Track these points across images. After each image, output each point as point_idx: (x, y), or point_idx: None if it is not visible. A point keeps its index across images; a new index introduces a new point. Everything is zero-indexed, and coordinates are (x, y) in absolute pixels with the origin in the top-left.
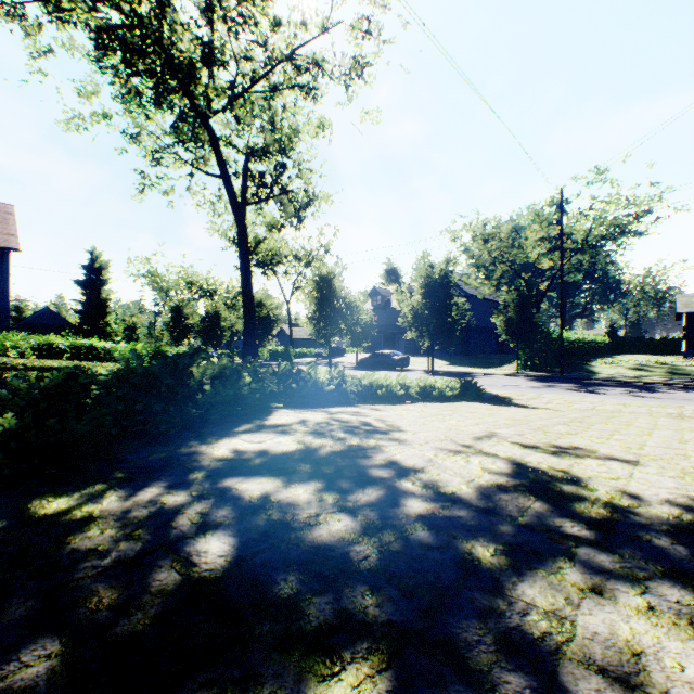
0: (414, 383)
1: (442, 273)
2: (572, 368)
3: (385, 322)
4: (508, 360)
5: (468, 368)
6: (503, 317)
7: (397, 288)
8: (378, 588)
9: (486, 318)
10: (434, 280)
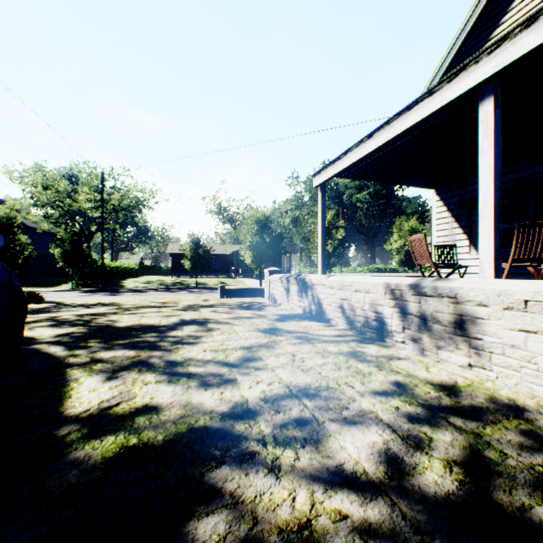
0: None
1: (9, 216)
2: (112, 284)
3: None
4: (66, 281)
5: (29, 288)
6: (62, 249)
7: None
8: None
9: (47, 247)
10: None
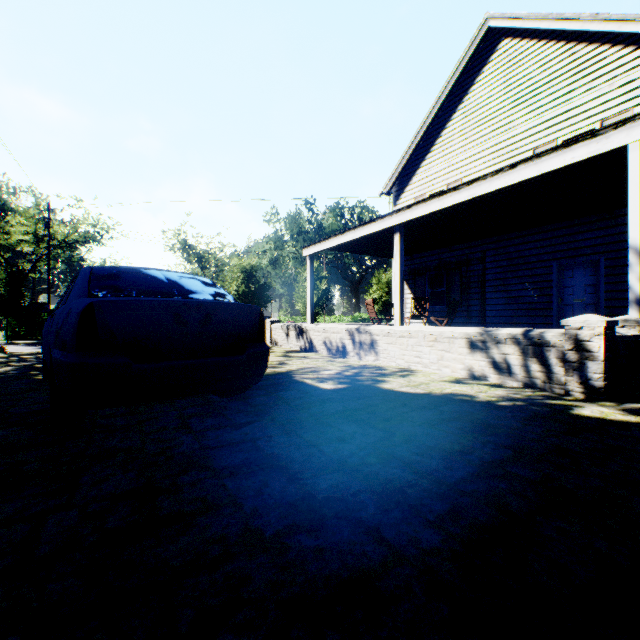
0: None
1: None
2: None
3: None
4: None
5: None
6: None
7: None
8: None
9: None
10: None
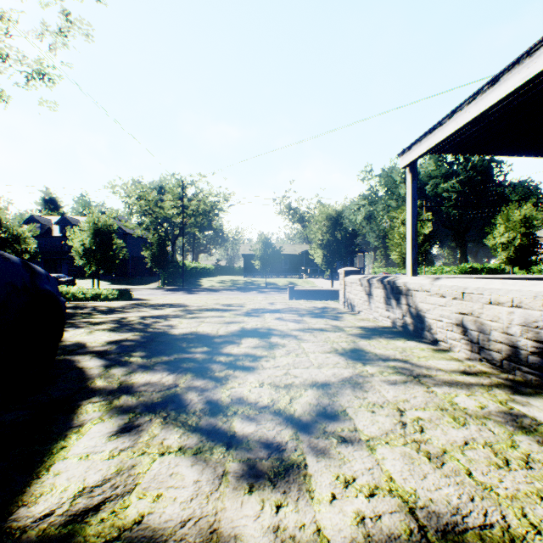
0: (90, 291)
1: (107, 224)
2: (191, 283)
3: (46, 248)
4: (155, 280)
5: (127, 286)
6: (150, 252)
7: (60, 219)
8: (100, 313)
9: (141, 250)
10: (101, 226)
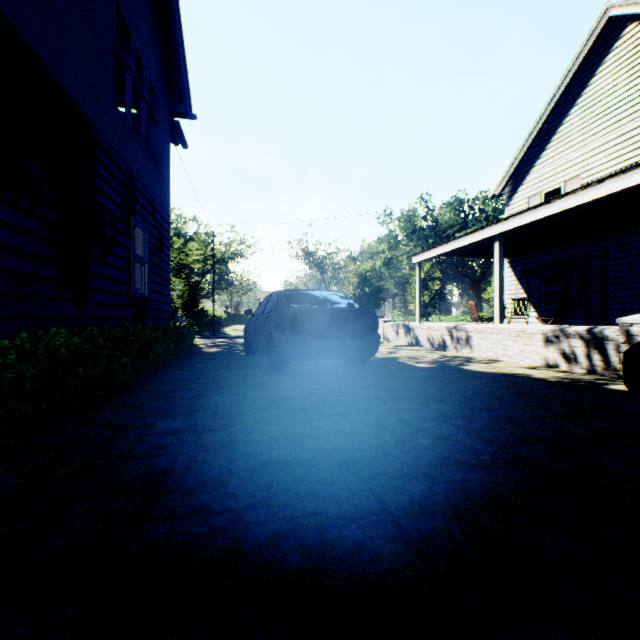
0: None
1: None
2: (216, 332)
3: None
4: None
5: None
6: (182, 301)
7: None
8: None
9: None
10: None
